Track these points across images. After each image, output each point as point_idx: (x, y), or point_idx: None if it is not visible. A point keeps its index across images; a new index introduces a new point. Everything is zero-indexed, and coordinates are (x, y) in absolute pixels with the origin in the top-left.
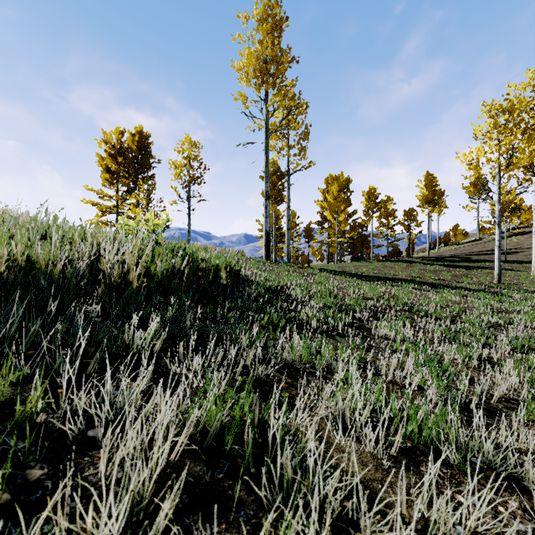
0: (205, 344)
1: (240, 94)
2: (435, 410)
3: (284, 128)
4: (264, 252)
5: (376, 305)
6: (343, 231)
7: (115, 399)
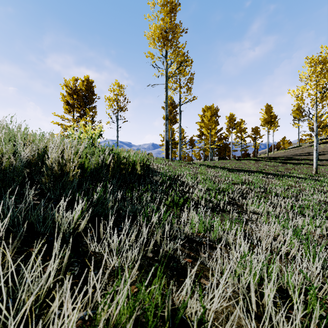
0: (123, 221)
1: (149, 53)
2: (324, 286)
3: (178, 74)
4: (165, 153)
5: (241, 188)
6: (214, 141)
7: (23, 292)
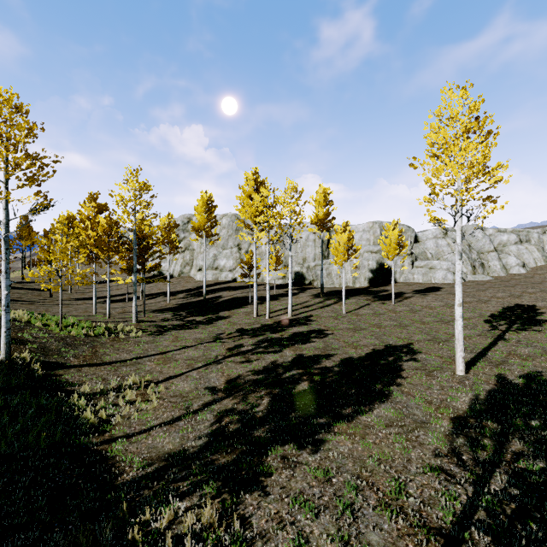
0: None
1: None
2: None
3: None
4: None
5: None
6: None
7: None
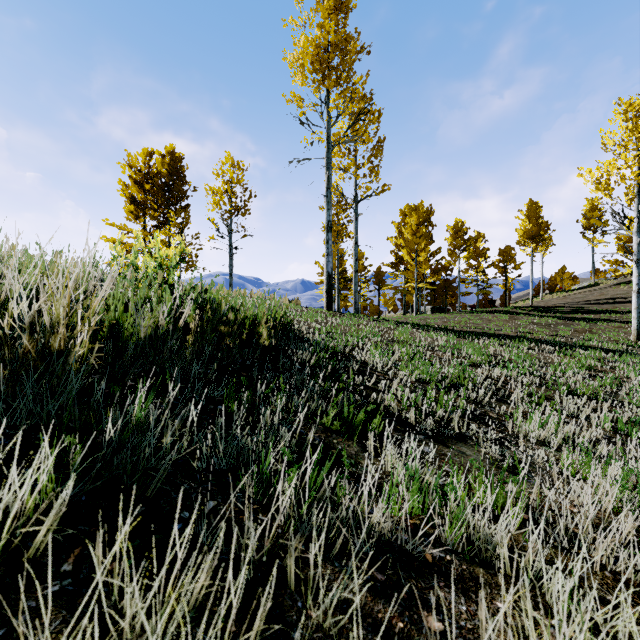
0: (196, 495)
1: (294, 95)
2: None
3: (351, 138)
4: (325, 299)
5: (490, 376)
6: (424, 275)
7: None
